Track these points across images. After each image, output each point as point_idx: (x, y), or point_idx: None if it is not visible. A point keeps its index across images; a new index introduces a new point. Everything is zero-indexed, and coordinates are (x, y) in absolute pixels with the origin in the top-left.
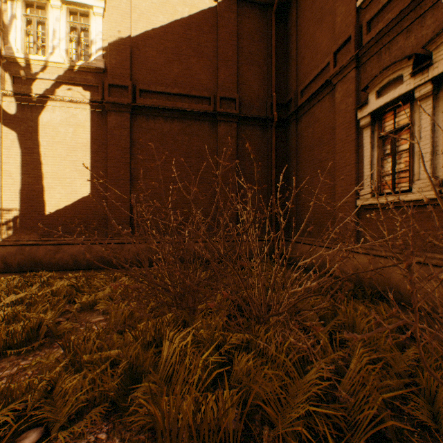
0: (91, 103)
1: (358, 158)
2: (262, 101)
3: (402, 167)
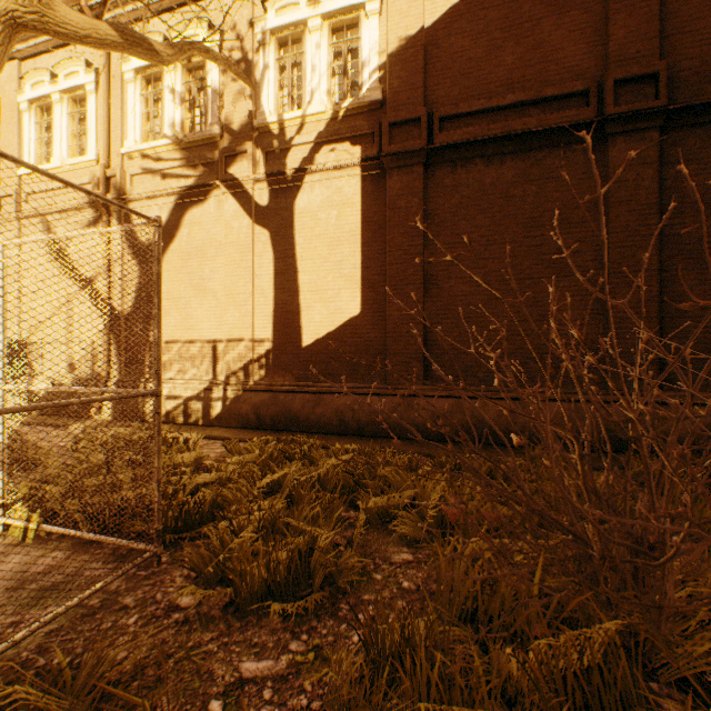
0: (362, 163)
1: None
2: None
3: None
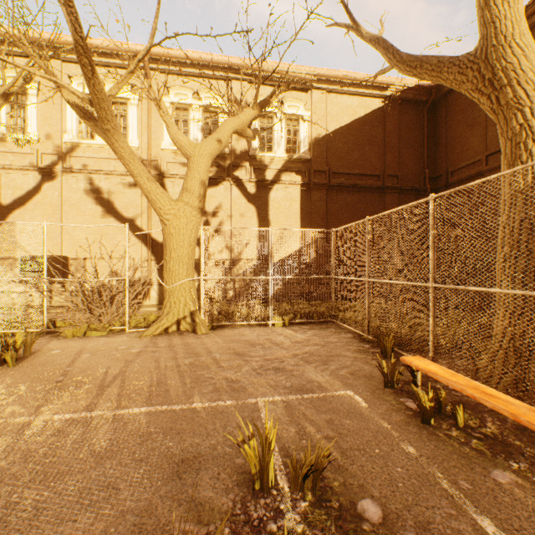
0: (302, 184)
1: None
2: (416, 175)
3: None
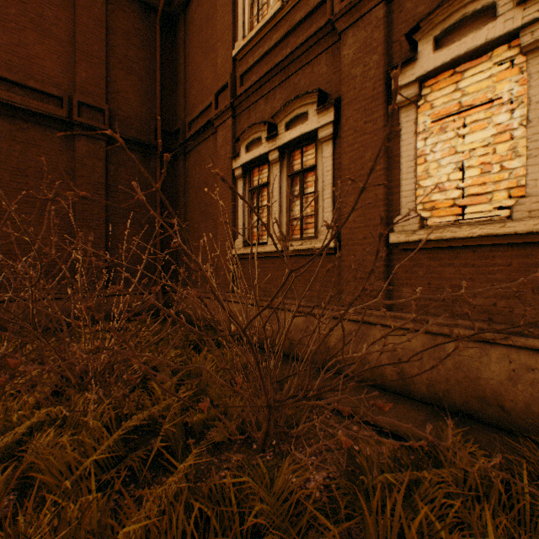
0: None
1: (235, 207)
2: (144, 122)
3: (265, 221)
